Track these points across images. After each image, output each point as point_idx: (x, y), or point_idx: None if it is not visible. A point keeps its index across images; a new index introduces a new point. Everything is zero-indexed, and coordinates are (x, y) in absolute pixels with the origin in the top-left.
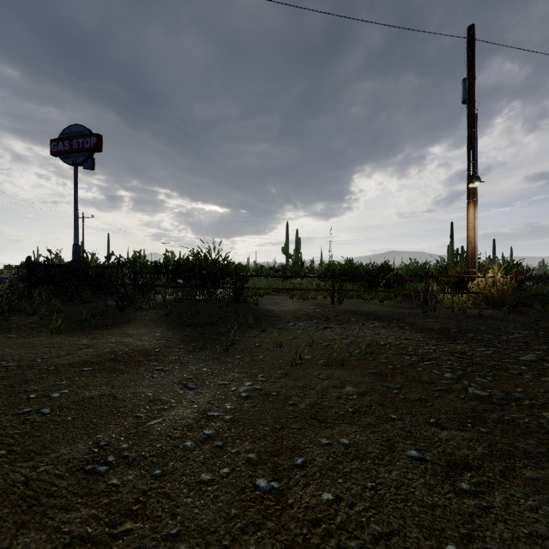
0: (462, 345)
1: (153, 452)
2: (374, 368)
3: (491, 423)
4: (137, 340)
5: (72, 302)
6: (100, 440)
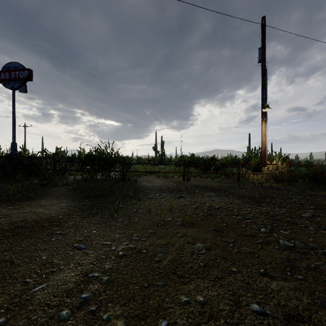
0: (265, 207)
1: None
2: (214, 226)
3: (303, 270)
4: (46, 210)
5: (9, 181)
6: None
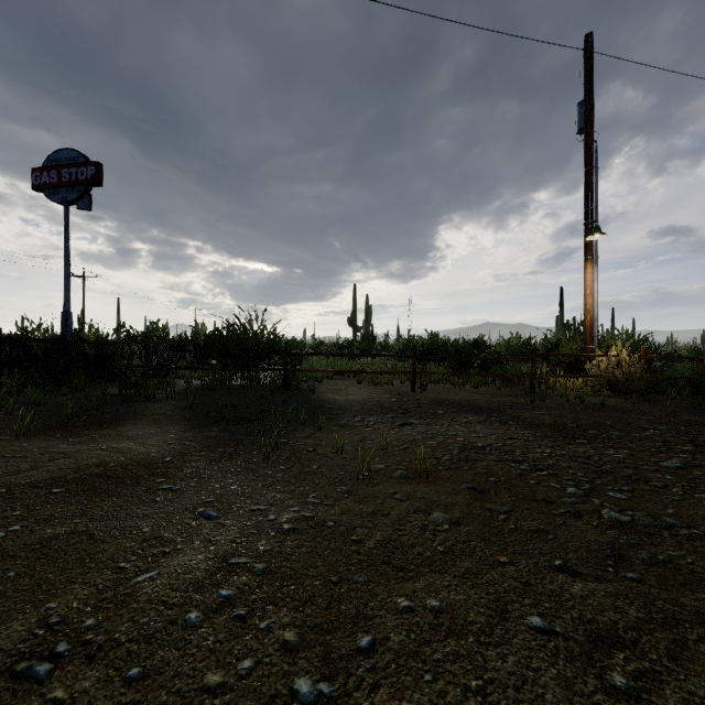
0: (585, 446)
1: (134, 633)
2: (471, 482)
3: (641, 565)
4: (140, 446)
5: (59, 390)
6: (51, 614)
